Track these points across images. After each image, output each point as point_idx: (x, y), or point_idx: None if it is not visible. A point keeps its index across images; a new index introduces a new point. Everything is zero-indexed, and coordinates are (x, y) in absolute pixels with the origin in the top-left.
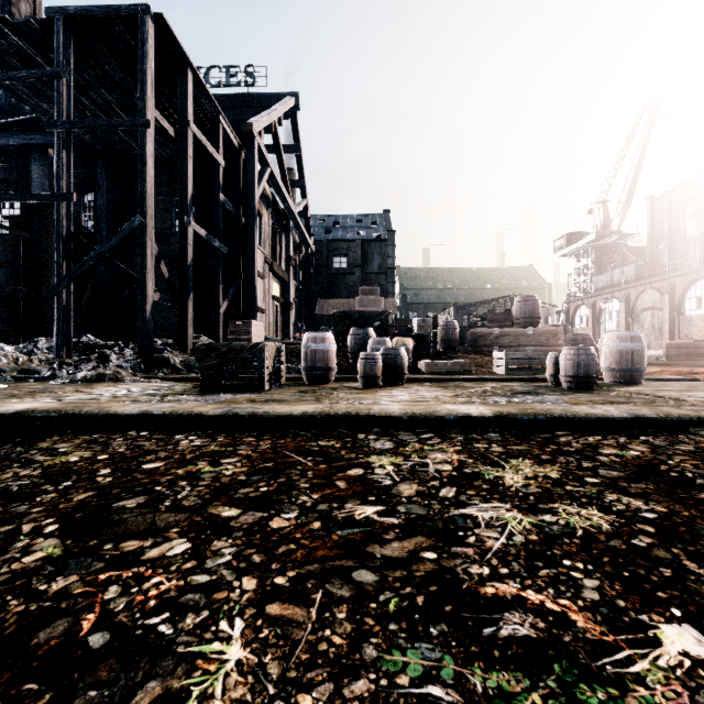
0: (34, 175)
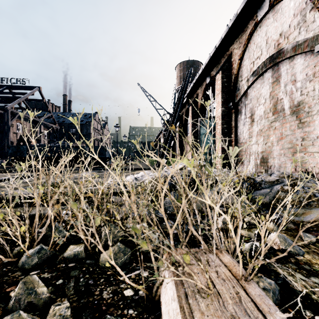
0: None
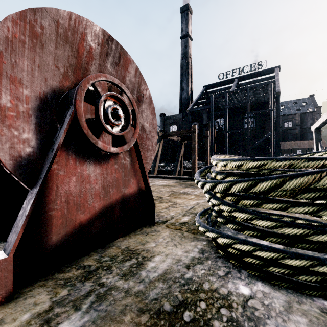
0: (203, 117)
